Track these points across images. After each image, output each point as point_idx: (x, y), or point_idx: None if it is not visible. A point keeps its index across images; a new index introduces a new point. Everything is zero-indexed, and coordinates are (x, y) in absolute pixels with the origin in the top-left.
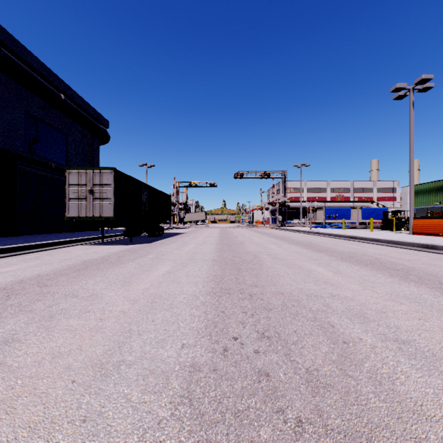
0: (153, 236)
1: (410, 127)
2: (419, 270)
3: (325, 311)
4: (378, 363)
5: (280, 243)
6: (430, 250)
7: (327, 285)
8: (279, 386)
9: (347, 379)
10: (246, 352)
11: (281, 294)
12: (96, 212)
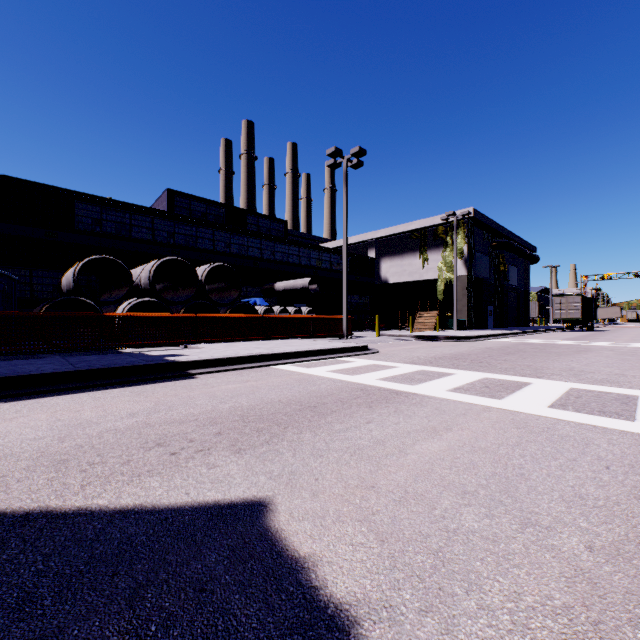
0: (589, 330)
1: None
2: None
3: None
4: None
5: None
6: None
7: None
8: None
9: None
10: None
11: None
12: (570, 316)
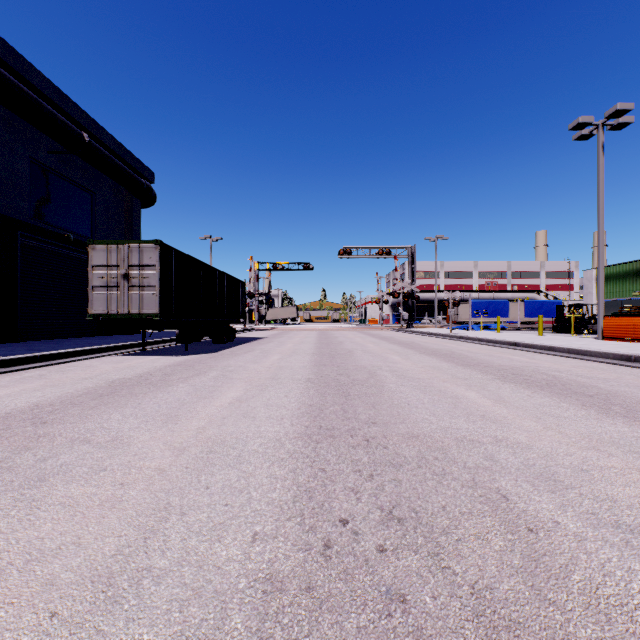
0: (219, 342)
1: (598, 182)
2: (624, 397)
3: (489, 469)
4: (596, 574)
5: (407, 352)
6: (633, 365)
7: (485, 422)
8: (427, 626)
9: (548, 610)
10: (362, 550)
11: (415, 438)
12: (133, 306)
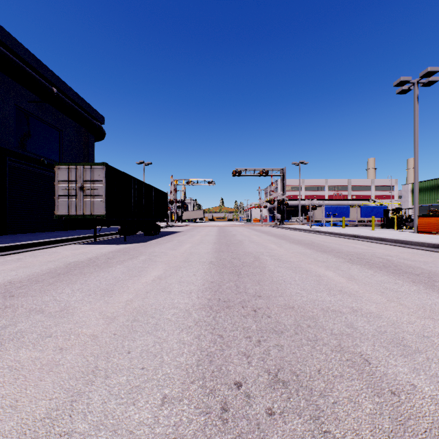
0: (149, 235)
1: (414, 122)
2: None
3: (351, 336)
4: None
5: (281, 242)
6: None
7: (343, 295)
8: None
9: None
10: (254, 414)
11: (291, 308)
12: (87, 209)
